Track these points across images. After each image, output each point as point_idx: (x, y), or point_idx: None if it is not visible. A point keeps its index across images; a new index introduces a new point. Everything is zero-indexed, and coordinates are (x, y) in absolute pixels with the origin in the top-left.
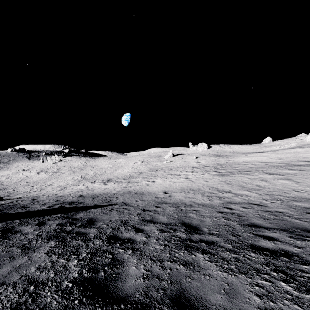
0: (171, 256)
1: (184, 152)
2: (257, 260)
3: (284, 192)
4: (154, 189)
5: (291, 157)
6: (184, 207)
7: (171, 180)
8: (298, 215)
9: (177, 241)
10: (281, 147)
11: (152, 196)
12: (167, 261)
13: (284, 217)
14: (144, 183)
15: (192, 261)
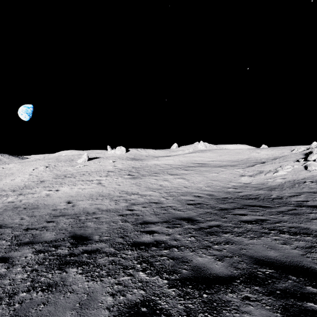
0: (33, 284)
1: (101, 156)
2: (131, 257)
3: (178, 189)
4: (55, 200)
5: (188, 160)
6: (85, 216)
7: (80, 187)
8: (181, 207)
9: (53, 260)
10: (183, 152)
11: (49, 209)
12: (22, 293)
13: (171, 211)
14: (44, 193)
15: (59, 280)
